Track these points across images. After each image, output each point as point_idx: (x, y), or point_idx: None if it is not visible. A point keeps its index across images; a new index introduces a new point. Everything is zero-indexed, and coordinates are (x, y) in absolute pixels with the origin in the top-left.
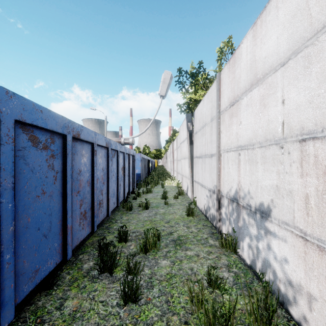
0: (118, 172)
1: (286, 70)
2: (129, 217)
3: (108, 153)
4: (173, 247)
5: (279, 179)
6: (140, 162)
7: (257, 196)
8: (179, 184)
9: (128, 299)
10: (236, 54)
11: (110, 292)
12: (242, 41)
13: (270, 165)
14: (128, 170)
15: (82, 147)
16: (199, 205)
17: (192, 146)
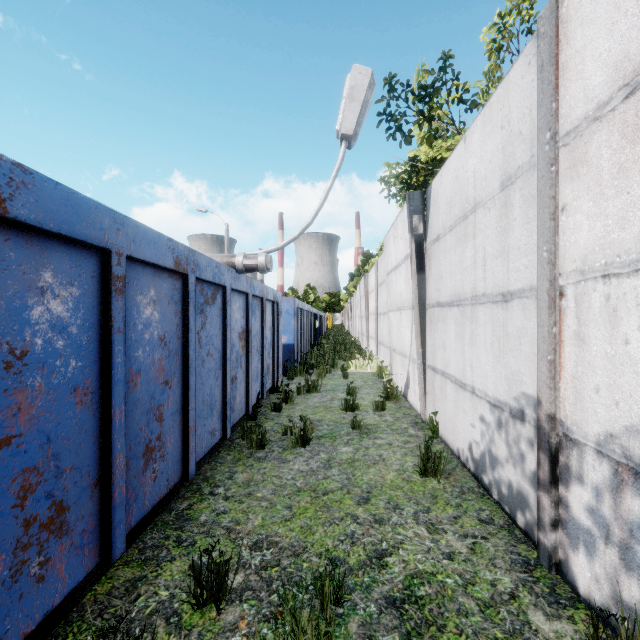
0: (228, 345)
1: None
2: (254, 473)
3: (185, 290)
4: None
5: None
6: (293, 318)
7: None
8: (382, 370)
9: None
10: None
11: None
12: None
13: None
14: (259, 338)
15: (39, 258)
16: (449, 437)
17: (424, 276)
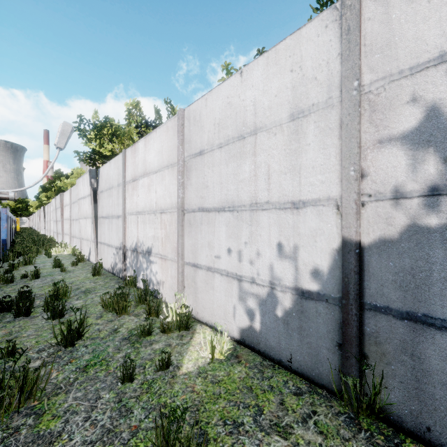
0: None
1: (157, 176)
2: (15, 288)
3: None
4: (83, 294)
5: (155, 232)
6: (5, 222)
7: (147, 243)
8: (75, 251)
9: (55, 317)
10: (136, 146)
11: (35, 321)
12: (140, 141)
13: (152, 225)
14: None
15: None
16: (106, 266)
17: (97, 205)
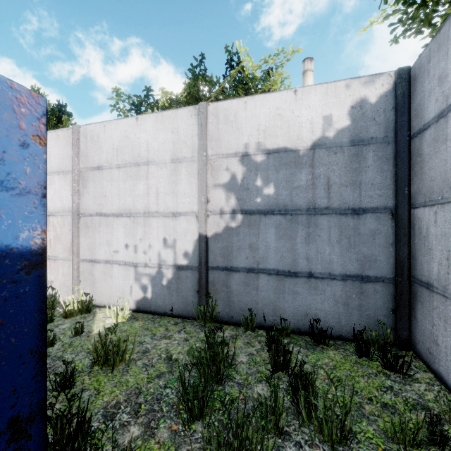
0: None
1: None
2: None
3: None
4: None
5: None
6: None
7: None
8: None
9: None
10: None
11: None
12: None
13: None
14: None
15: None
16: None
17: None
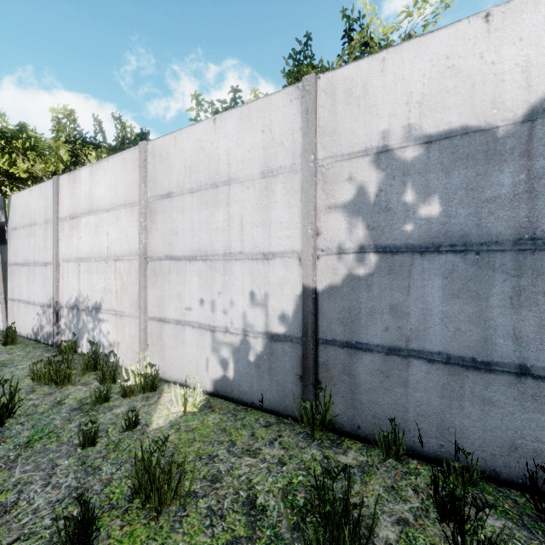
0: None
1: (109, 215)
2: None
3: None
4: None
5: (106, 283)
6: None
7: (94, 298)
8: None
9: None
10: (77, 174)
11: None
12: (82, 169)
13: (101, 274)
14: None
15: None
16: (22, 331)
17: (6, 247)
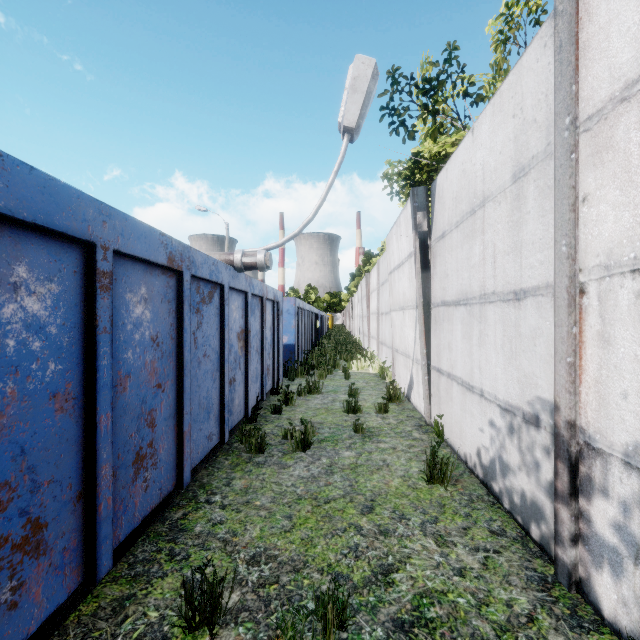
0: (226, 346)
1: None
2: (252, 479)
3: (180, 288)
4: None
5: None
6: (293, 318)
7: None
8: (384, 370)
9: None
10: None
11: None
12: None
13: None
14: (259, 338)
15: (11, 250)
16: (455, 442)
17: (429, 275)
